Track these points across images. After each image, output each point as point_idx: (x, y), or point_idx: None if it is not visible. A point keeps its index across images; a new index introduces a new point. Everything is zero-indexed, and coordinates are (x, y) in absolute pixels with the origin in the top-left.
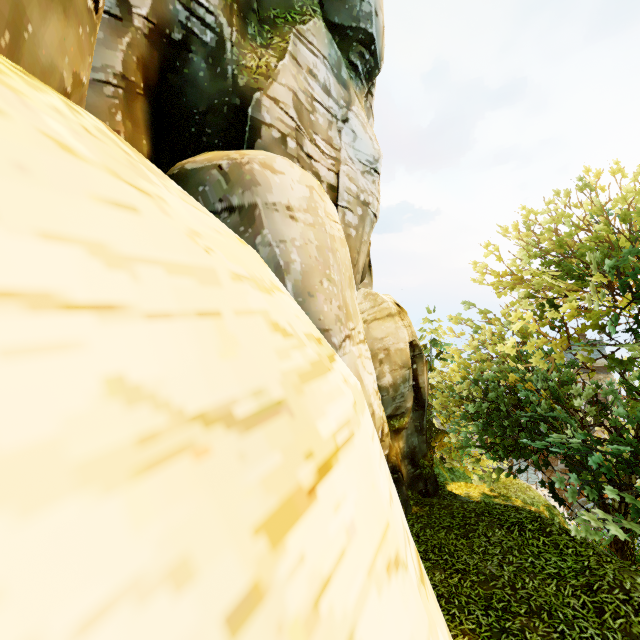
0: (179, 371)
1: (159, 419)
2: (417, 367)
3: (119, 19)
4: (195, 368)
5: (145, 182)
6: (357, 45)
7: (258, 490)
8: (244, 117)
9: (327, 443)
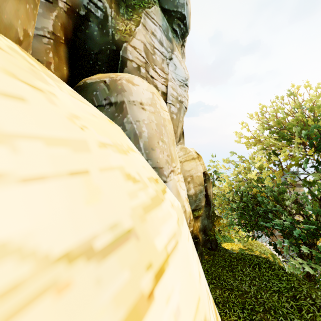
0: (48, 221)
1: (23, 269)
2: (207, 185)
3: (51, 2)
4: (63, 216)
5: (41, 82)
6: (177, 20)
7: (110, 307)
8: (118, 56)
9: (161, 254)
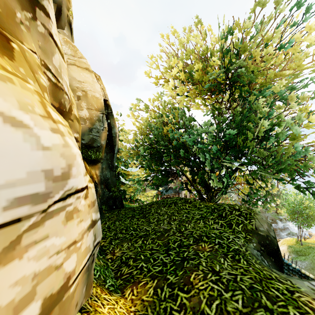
0: None
1: None
2: (109, 122)
3: None
4: None
5: None
6: None
7: None
8: None
9: None
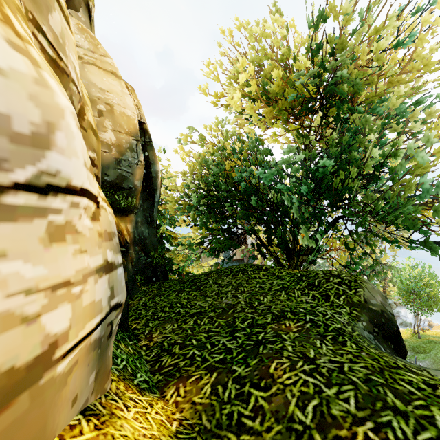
0: None
1: None
2: (147, 155)
3: None
4: None
5: None
6: None
7: None
8: None
9: None
